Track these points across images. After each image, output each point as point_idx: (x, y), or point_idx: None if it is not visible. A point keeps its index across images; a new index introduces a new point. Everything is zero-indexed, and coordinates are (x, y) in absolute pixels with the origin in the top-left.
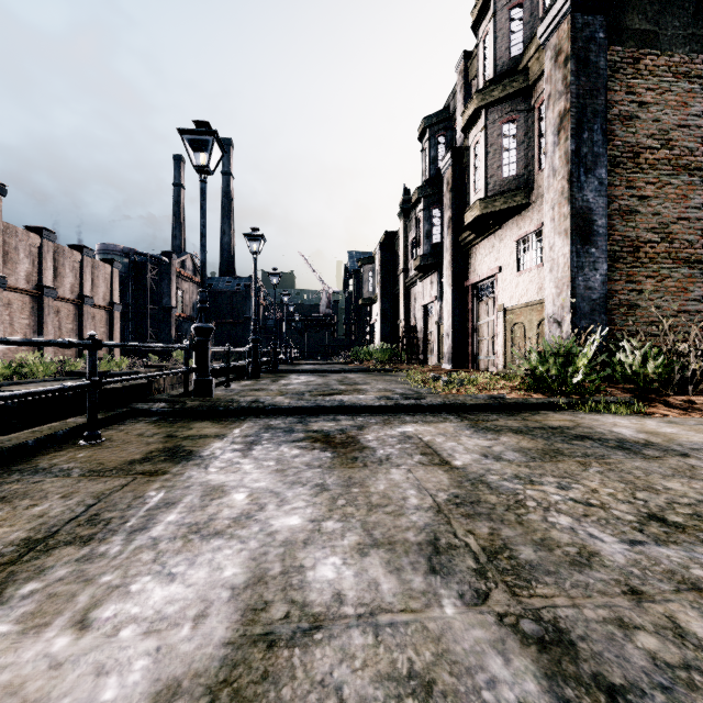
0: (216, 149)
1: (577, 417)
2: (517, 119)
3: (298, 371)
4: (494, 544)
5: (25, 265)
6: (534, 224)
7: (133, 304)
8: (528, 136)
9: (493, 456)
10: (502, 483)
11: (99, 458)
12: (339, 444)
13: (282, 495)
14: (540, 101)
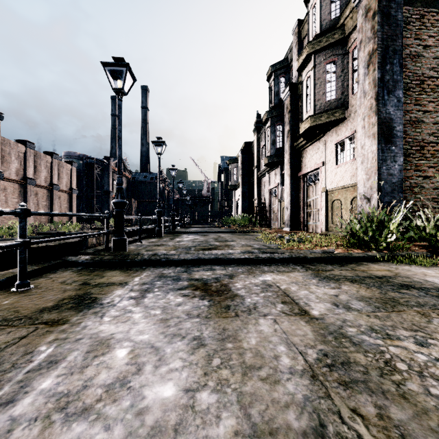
0: (129, 78)
1: (392, 268)
2: (337, 60)
3: (188, 232)
4: (391, 436)
5: (15, 164)
6: (348, 132)
7: (85, 190)
8: (344, 72)
9: (343, 305)
10: (362, 338)
11: (18, 305)
12: (215, 292)
13: (161, 352)
14: (353, 47)
